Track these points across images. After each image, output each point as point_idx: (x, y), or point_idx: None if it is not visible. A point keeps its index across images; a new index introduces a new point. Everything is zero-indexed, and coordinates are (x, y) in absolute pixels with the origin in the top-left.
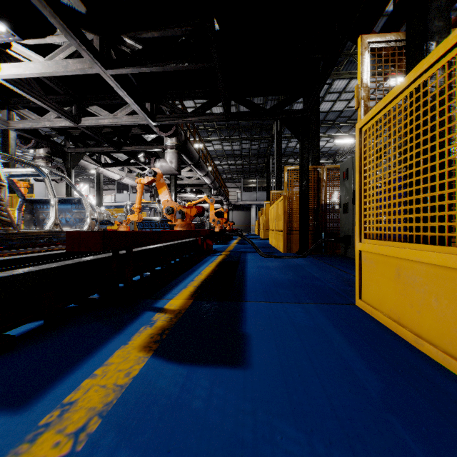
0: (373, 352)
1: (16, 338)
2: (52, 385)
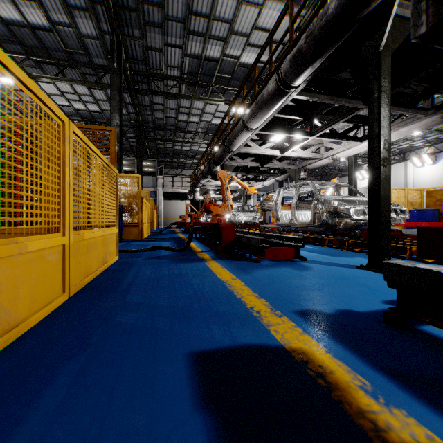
0: (1, 413)
1: (432, 335)
2: (307, 319)
